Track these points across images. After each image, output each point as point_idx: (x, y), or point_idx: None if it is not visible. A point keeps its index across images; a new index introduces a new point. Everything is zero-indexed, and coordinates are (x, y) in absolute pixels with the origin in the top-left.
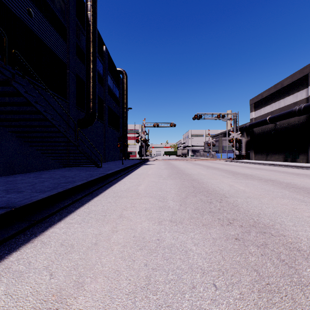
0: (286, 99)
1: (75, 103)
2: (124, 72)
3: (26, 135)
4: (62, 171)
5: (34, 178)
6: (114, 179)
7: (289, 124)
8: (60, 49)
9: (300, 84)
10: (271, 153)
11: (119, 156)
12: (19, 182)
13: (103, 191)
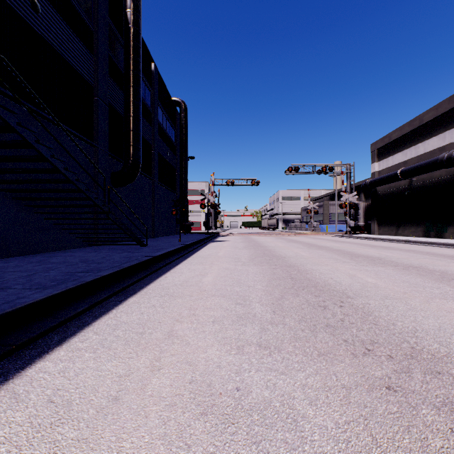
0: (427, 142)
1: (108, 148)
2: (183, 103)
3: (29, 196)
4: (86, 251)
5: (37, 263)
6: (165, 265)
7: (433, 181)
8: (84, 65)
9: (449, 119)
10: (404, 225)
11: (176, 228)
12: (10, 271)
13: (146, 286)
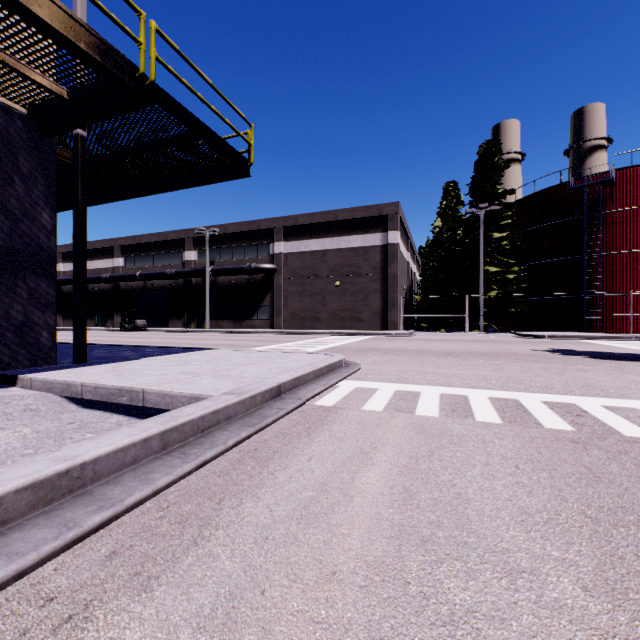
0: (98, 261)
1: None
2: None
3: None
4: None
5: None
6: None
7: (101, 289)
8: None
9: (109, 252)
10: None
11: None
12: None
13: None
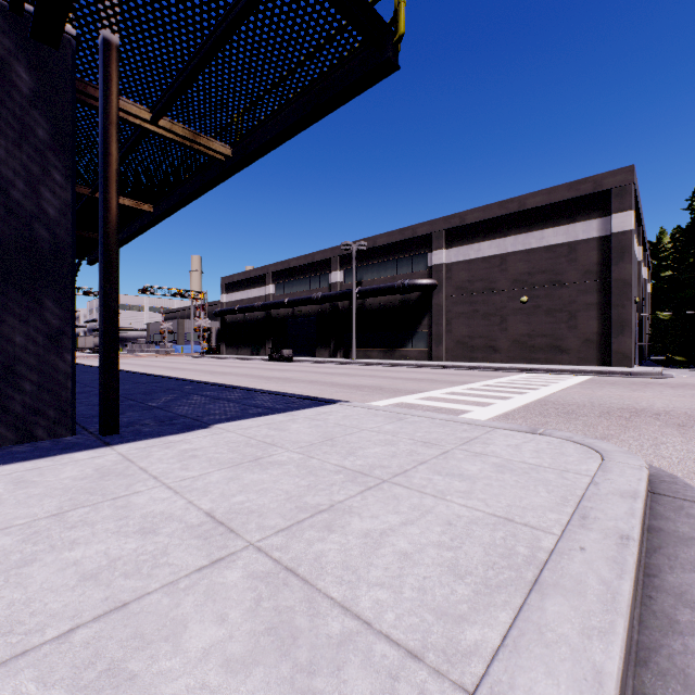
0: (253, 290)
1: None
2: None
3: None
4: None
5: None
6: None
7: (255, 318)
8: None
9: (262, 280)
10: (242, 347)
11: None
12: None
13: None
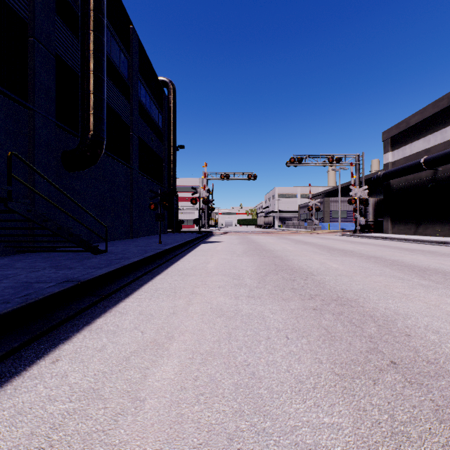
0: None
1: (54, 114)
2: (171, 83)
3: None
4: None
5: None
6: (98, 300)
7: None
8: None
9: None
10: (426, 222)
11: (163, 226)
12: None
13: None
